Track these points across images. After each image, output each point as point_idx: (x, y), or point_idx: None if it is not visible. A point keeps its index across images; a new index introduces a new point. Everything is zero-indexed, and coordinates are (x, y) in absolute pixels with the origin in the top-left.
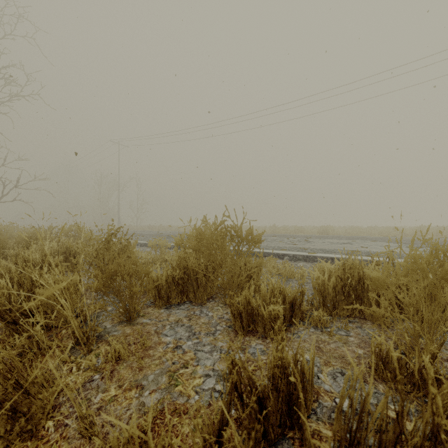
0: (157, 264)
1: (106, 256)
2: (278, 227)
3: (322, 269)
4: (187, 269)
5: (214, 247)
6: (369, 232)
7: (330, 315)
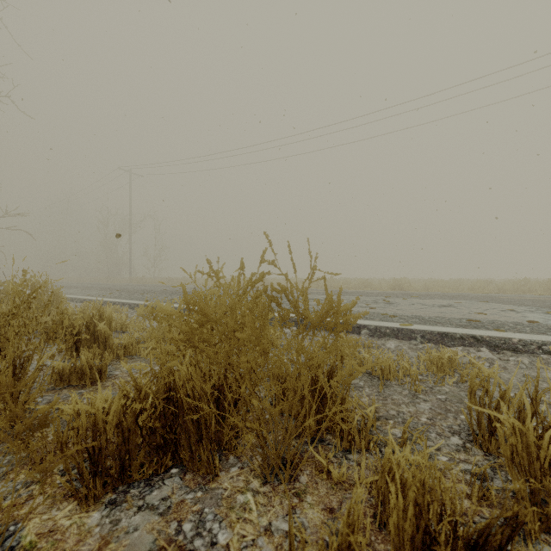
0: (148, 347)
1: (5, 352)
2: (337, 280)
3: (479, 382)
4: (175, 390)
5: (236, 343)
6: (456, 287)
7: (550, 534)
